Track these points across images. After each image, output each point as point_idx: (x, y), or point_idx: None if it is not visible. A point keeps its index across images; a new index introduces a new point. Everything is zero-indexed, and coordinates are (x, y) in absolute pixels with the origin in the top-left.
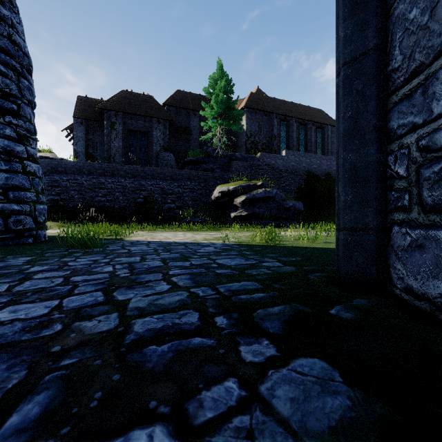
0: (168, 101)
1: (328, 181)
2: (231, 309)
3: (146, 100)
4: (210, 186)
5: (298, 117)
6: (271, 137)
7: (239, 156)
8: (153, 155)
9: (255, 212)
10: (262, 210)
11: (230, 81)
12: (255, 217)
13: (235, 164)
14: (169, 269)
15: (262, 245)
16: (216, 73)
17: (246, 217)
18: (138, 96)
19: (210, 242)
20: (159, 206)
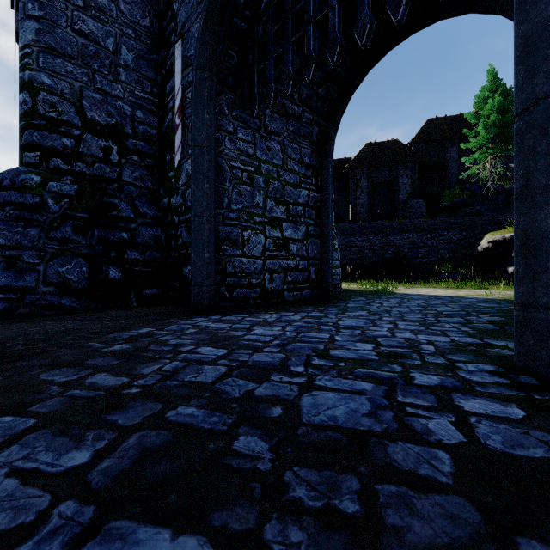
0: (415, 138)
1: None
2: (478, 312)
3: (391, 146)
4: (475, 234)
5: None
6: None
7: None
8: (399, 205)
9: None
10: None
11: (508, 91)
12: None
13: None
14: (447, 305)
15: None
16: (485, 88)
17: None
18: (382, 145)
19: (473, 296)
20: (409, 261)
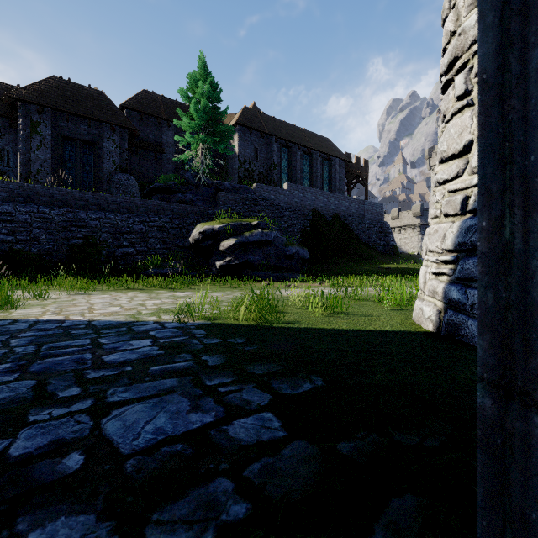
0: (128, 102)
1: (336, 224)
2: None
3: (93, 96)
4: (188, 224)
5: (302, 144)
6: (270, 165)
7: (229, 186)
8: (104, 177)
9: (248, 260)
10: (257, 258)
11: (216, 86)
12: (248, 268)
13: (223, 195)
14: None
15: (248, 327)
16: (197, 72)
17: (236, 267)
18: (80, 88)
19: (161, 319)
20: (110, 250)
